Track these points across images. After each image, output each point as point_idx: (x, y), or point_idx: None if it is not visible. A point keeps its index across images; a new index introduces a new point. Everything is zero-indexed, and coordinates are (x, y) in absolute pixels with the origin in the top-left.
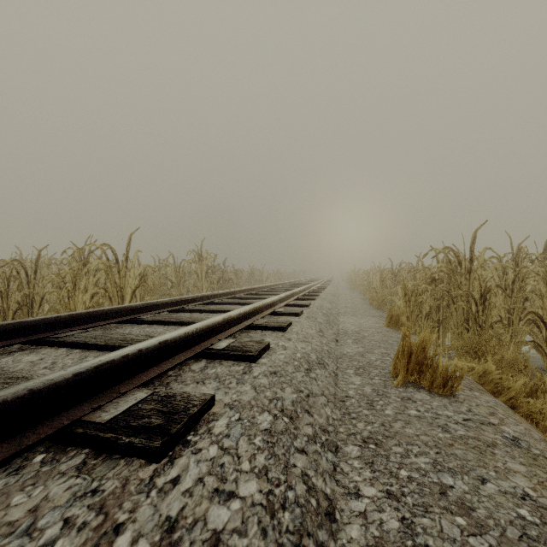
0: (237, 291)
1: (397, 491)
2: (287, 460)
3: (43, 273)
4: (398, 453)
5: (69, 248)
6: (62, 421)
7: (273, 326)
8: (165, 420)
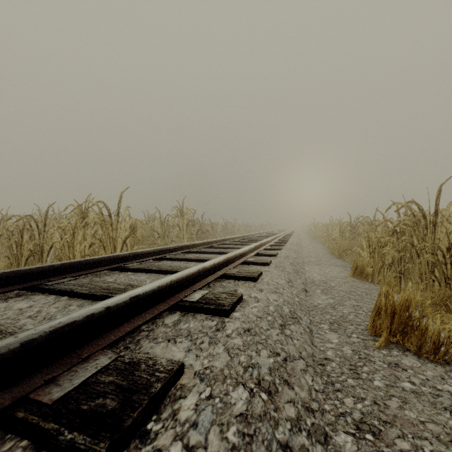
0: (212, 241)
1: None
2: None
3: (51, 226)
4: (406, 451)
5: (71, 205)
6: (4, 401)
7: (245, 276)
8: (121, 402)
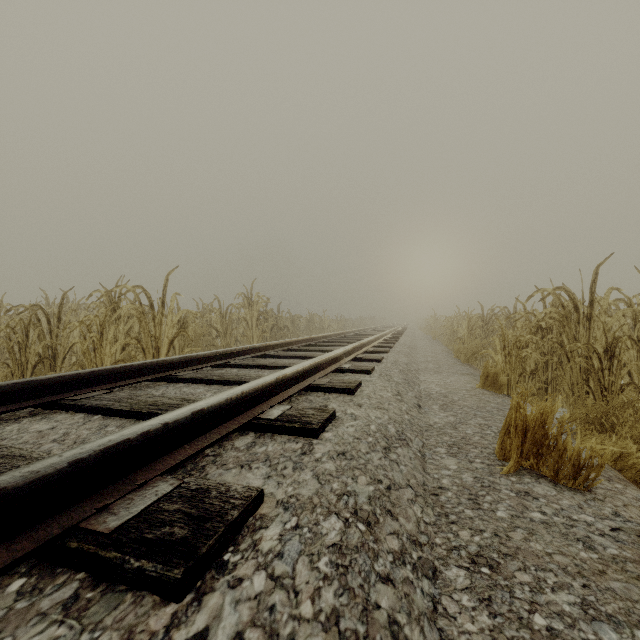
0: (293, 341)
1: None
2: (366, 596)
3: (67, 320)
4: (526, 584)
5: (96, 291)
6: (51, 530)
7: (339, 388)
8: (192, 530)
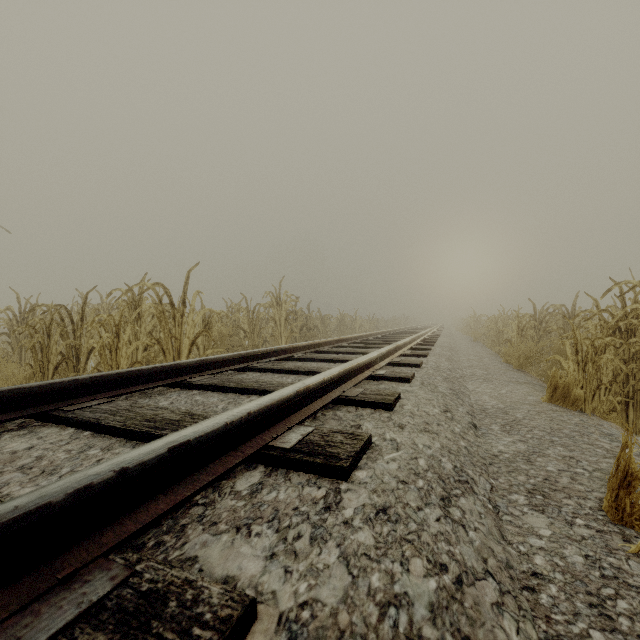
0: (322, 342)
1: None
2: None
3: (90, 319)
4: None
5: (117, 289)
6: None
7: (374, 402)
8: None
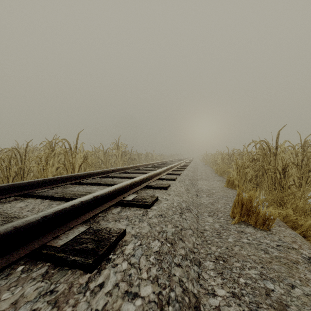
0: (138, 165)
1: (239, 293)
2: (170, 271)
3: (29, 155)
4: (238, 267)
5: (44, 141)
6: (34, 246)
7: (160, 187)
8: (96, 245)
